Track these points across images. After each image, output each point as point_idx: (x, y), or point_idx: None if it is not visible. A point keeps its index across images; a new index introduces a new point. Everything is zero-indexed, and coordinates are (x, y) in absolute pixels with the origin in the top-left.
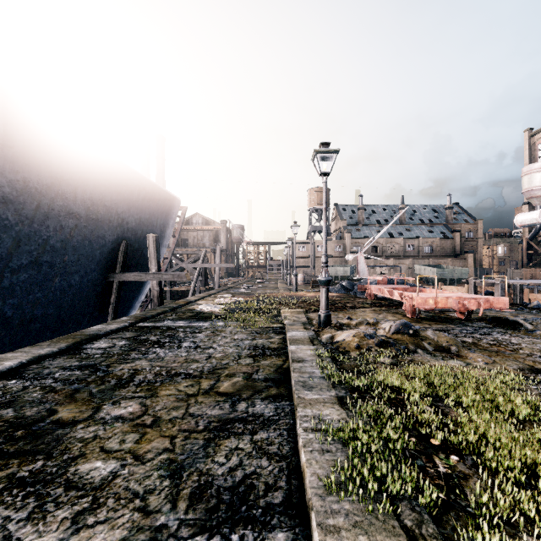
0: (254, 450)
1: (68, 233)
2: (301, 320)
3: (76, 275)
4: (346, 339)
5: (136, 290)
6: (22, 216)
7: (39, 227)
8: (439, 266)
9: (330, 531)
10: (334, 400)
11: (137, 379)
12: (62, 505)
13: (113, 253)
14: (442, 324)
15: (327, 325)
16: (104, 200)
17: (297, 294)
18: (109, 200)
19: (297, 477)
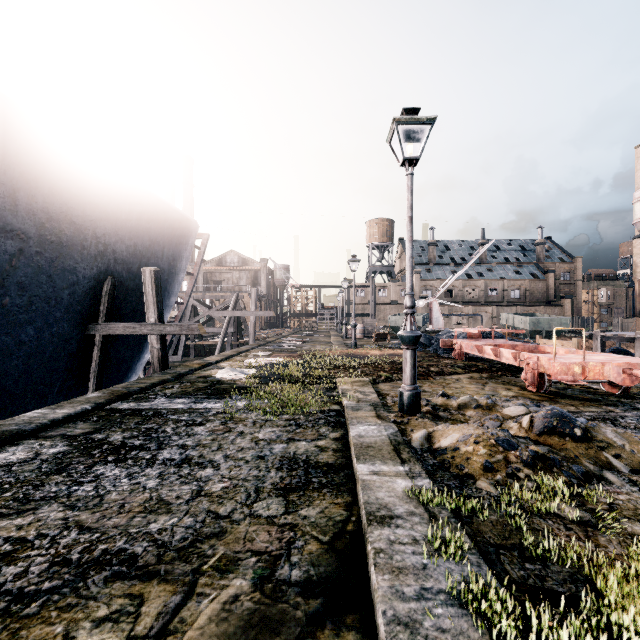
0: None
1: (6, 262)
2: (369, 399)
3: (29, 326)
4: (461, 447)
5: (136, 347)
6: None
7: None
8: (530, 315)
9: None
10: None
11: None
12: None
13: (93, 294)
14: (594, 405)
15: (415, 411)
16: (71, 214)
17: (358, 352)
18: (80, 215)
19: None
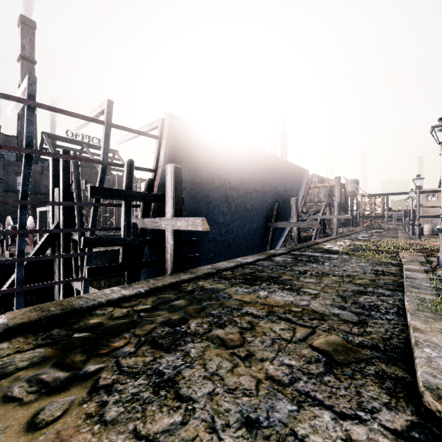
0: (379, 300)
1: (253, 201)
2: (419, 260)
3: (254, 223)
4: None
5: (280, 233)
6: (238, 195)
7: (243, 199)
8: None
9: (415, 316)
10: (433, 294)
11: (308, 272)
12: (305, 295)
13: (271, 210)
14: None
15: None
16: (269, 180)
17: (420, 243)
18: (271, 180)
19: (402, 309)
